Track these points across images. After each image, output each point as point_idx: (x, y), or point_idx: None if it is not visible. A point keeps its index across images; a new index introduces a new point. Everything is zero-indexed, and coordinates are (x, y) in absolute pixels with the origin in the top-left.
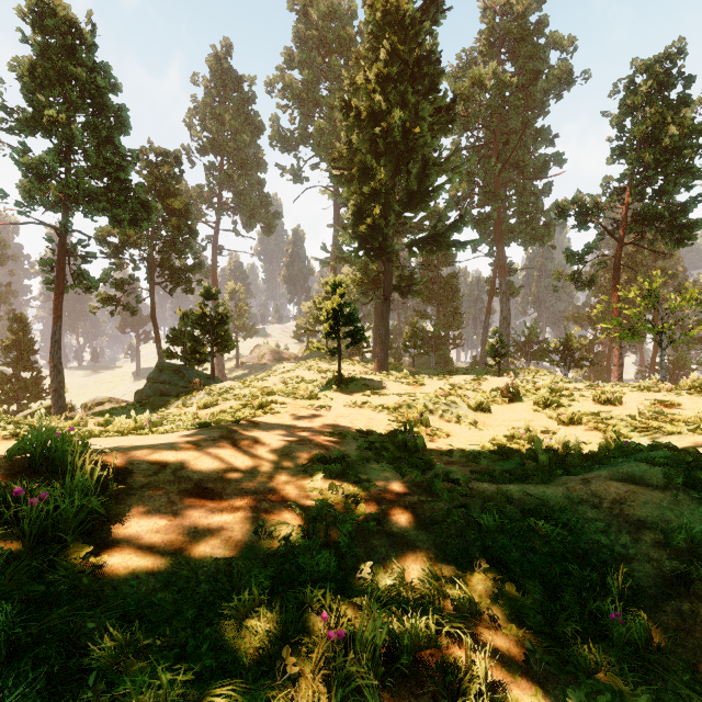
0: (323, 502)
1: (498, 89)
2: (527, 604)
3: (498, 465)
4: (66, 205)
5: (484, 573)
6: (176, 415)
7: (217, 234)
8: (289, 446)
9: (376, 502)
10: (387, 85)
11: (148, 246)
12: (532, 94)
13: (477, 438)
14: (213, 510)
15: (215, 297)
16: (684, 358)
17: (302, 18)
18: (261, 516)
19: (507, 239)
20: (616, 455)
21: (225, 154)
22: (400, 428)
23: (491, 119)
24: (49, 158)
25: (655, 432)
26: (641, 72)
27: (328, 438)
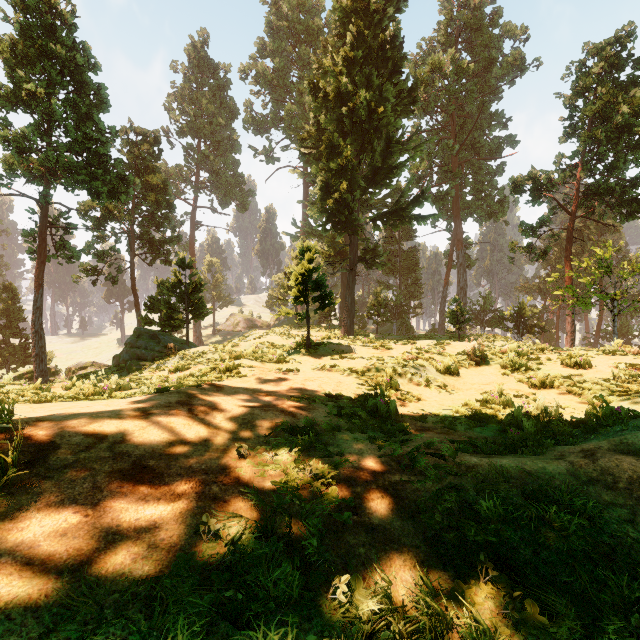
0: (286, 486)
1: (456, 75)
2: (558, 635)
3: (476, 432)
4: (46, 177)
5: (491, 581)
6: (147, 378)
7: (195, 210)
8: (251, 413)
9: (350, 483)
10: (353, 67)
11: (128, 219)
12: (487, 81)
13: (449, 402)
14: (147, 498)
15: (190, 266)
16: (627, 325)
17: (273, 10)
18: (208, 505)
19: (464, 215)
20: (611, 423)
21: (202, 136)
22: (370, 392)
23: (450, 103)
24: (29, 131)
25: (636, 396)
26: (592, 56)
27: (295, 403)
